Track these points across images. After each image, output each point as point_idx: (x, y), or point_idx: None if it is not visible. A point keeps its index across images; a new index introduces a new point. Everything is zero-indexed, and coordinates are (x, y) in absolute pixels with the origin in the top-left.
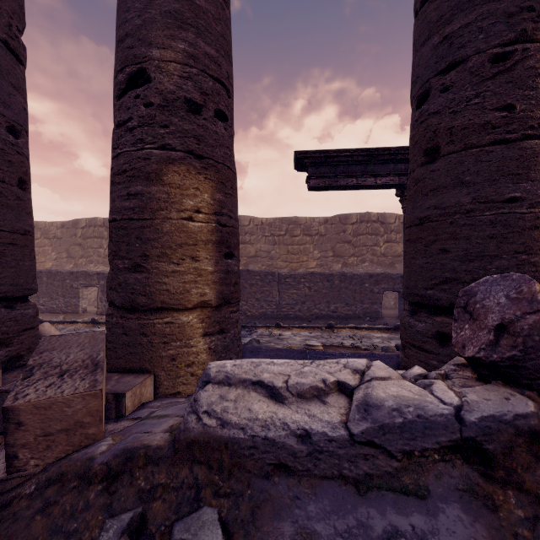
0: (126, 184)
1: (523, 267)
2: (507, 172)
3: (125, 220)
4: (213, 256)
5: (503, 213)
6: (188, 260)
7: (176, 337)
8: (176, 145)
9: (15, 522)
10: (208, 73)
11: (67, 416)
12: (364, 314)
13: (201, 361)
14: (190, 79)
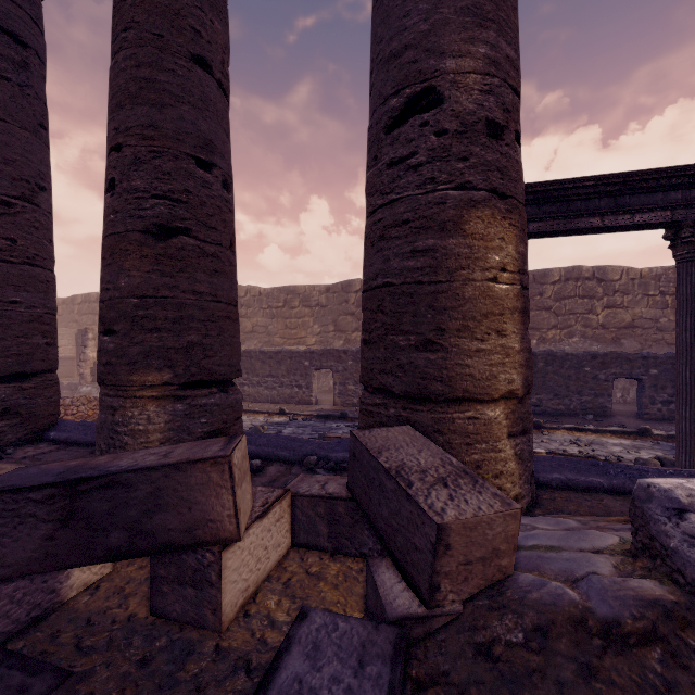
0: (409, 238)
1: None
2: None
3: (409, 284)
4: (518, 329)
5: None
6: (493, 335)
7: (481, 437)
8: (478, 182)
9: (557, 688)
10: (508, 83)
11: (486, 540)
12: (584, 410)
13: (509, 471)
14: (491, 93)
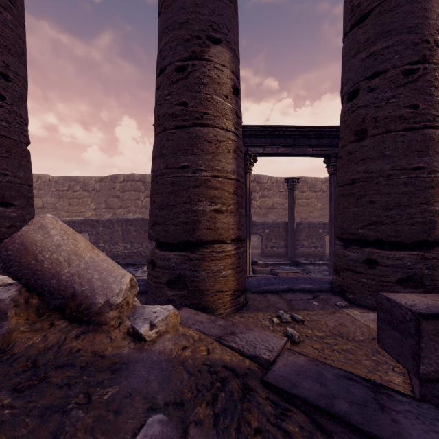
0: None
1: (188, 213)
2: (181, 148)
3: None
4: None
5: (177, 176)
6: None
7: None
8: None
9: None
10: None
11: None
12: None
13: None
14: None
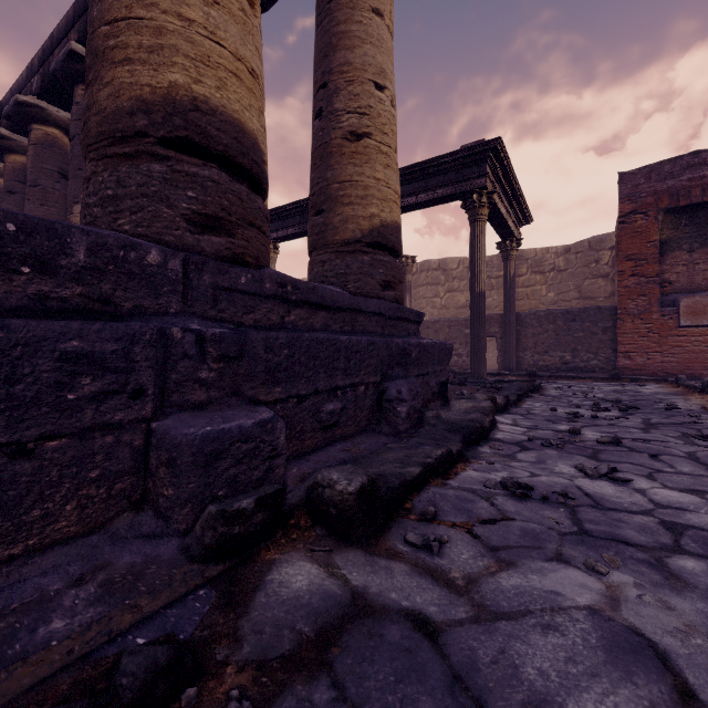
0: None
1: None
2: None
3: None
4: None
5: None
6: None
7: None
8: None
9: None
10: None
11: None
12: None
13: None
14: None
